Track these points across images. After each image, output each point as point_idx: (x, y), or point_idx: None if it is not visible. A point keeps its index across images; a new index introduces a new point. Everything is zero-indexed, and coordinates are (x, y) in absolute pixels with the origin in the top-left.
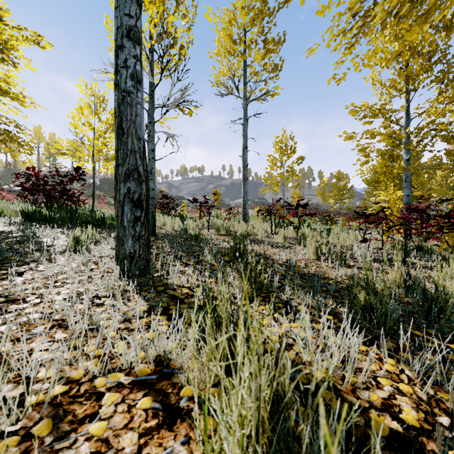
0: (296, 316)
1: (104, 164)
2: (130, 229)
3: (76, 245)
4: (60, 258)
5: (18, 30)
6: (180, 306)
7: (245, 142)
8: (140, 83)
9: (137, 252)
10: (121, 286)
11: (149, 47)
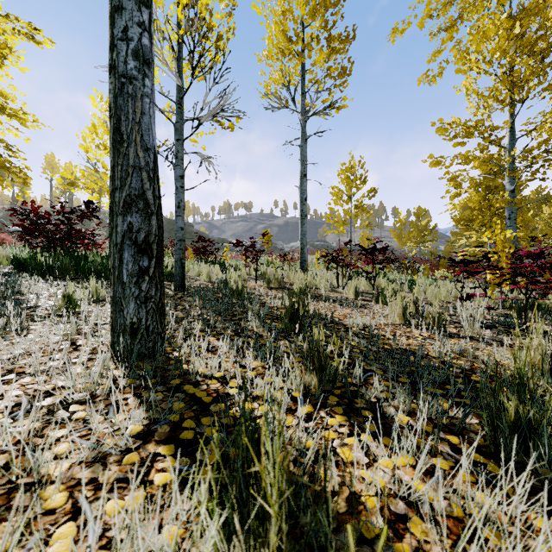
0: (402, 444)
1: None
2: (132, 287)
3: (68, 306)
4: (37, 327)
5: (4, 20)
6: (201, 420)
7: (304, 169)
8: (148, 65)
9: (144, 321)
10: (107, 384)
11: (176, 38)
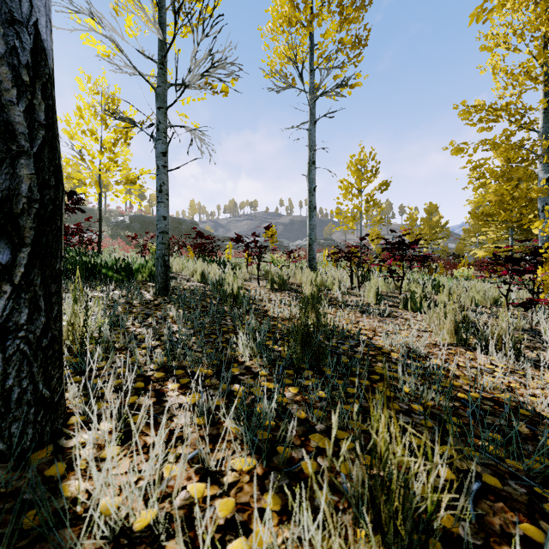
0: None
1: (116, 191)
2: None
3: None
4: None
5: None
6: None
7: (312, 155)
8: None
9: None
10: None
11: None
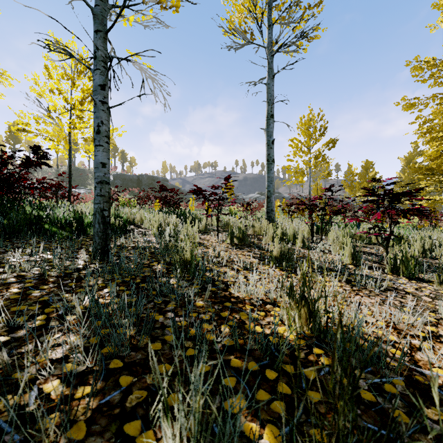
0: None
1: (86, 148)
2: None
3: None
4: None
5: None
6: None
7: (270, 109)
8: None
9: None
10: None
11: None
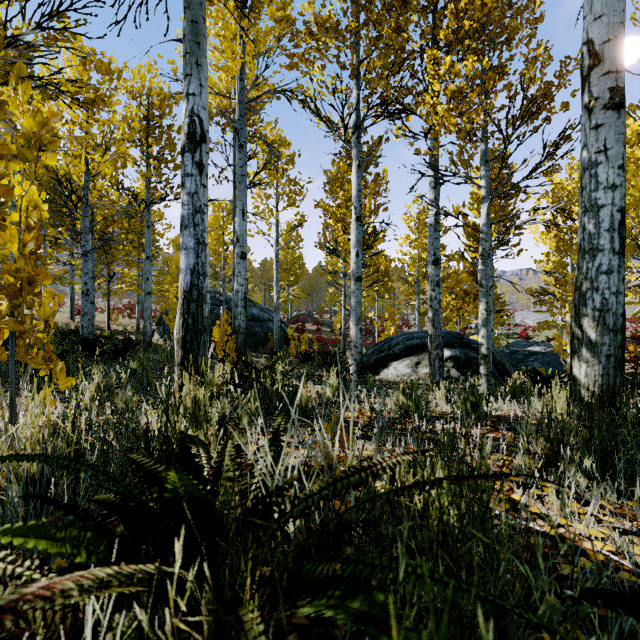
0: None
1: None
2: None
3: None
4: None
5: None
6: None
7: None
8: None
9: None
10: None
11: None
